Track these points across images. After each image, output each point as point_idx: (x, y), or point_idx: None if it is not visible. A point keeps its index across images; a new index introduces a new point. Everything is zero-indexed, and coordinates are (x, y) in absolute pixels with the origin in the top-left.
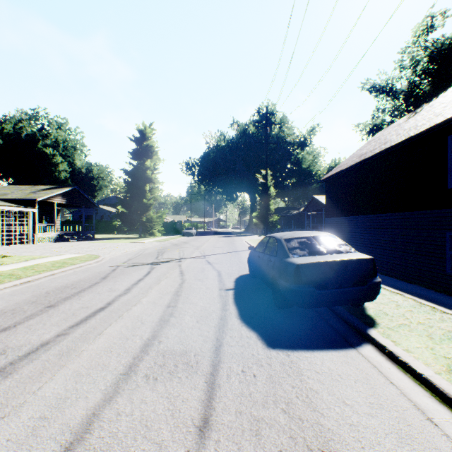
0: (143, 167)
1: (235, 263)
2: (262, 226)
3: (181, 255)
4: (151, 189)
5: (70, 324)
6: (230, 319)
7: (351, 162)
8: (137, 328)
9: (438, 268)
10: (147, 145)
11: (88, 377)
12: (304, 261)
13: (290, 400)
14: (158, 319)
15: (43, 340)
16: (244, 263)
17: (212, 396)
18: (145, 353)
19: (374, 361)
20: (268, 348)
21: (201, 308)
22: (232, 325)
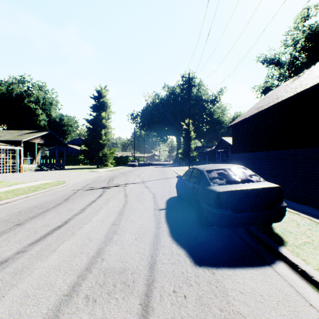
0: (100, 117)
1: (166, 187)
2: (185, 159)
3: (126, 181)
4: (105, 133)
5: (31, 241)
6: (163, 236)
7: (251, 112)
8: (85, 245)
9: None
10: (103, 102)
11: (33, 298)
12: (224, 189)
13: None
14: (103, 236)
15: (3, 258)
16: (173, 188)
17: None
18: (88, 271)
19: (290, 280)
20: (196, 266)
21: (139, 226)
22: (164, 243)
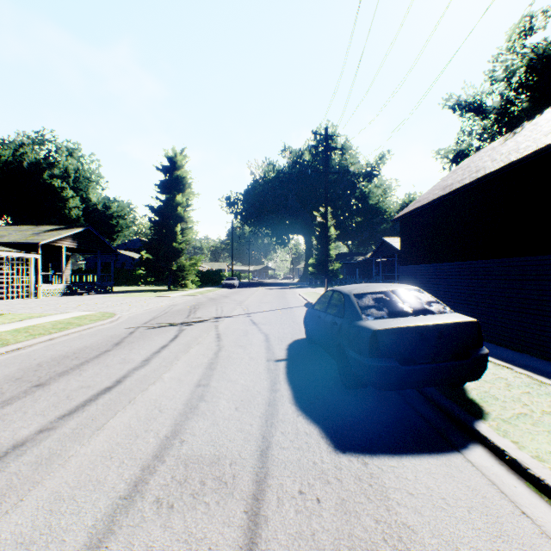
0: (173, 202)
1: (287, 323)
2: (320, 276)
3: (219, 312)
4: (183, 230)
5: (61, 413)
6: (282, 405)
7: (433, 195)
8: (152, 419)
9: (548, 330)
10: (179, 176)
11: (71, 503)
12: (384, 326)
13: (375, 546)
14: (183, 405)
15: (17, 439)
16: (299, 324)
17: (255, 539)
18: (159, 460)
19: (491, 475)
20: (336, 452)
21: (242, 389)
22: (285, 415)
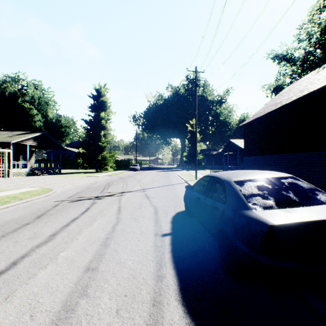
0: (99, 117)
1: (171, 197)
2: (190, 163)
3: (124, 188)
4: (105, 135)
5: None
6: (167, 304)
7: (267, 110)
8: None
9: None
10: (102, 101)
11: None
12: (280, 220)
13: None
14: (60, 304)
15: None
16: (179, 198)
17: None
18: None
19: None
20: None
21: (128, 275)
22: (171, 325)
